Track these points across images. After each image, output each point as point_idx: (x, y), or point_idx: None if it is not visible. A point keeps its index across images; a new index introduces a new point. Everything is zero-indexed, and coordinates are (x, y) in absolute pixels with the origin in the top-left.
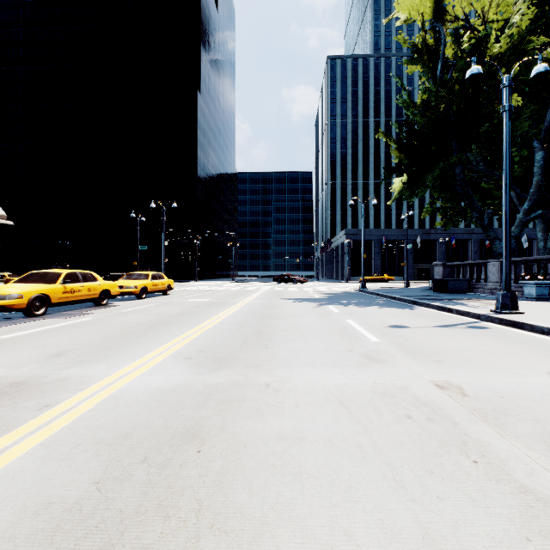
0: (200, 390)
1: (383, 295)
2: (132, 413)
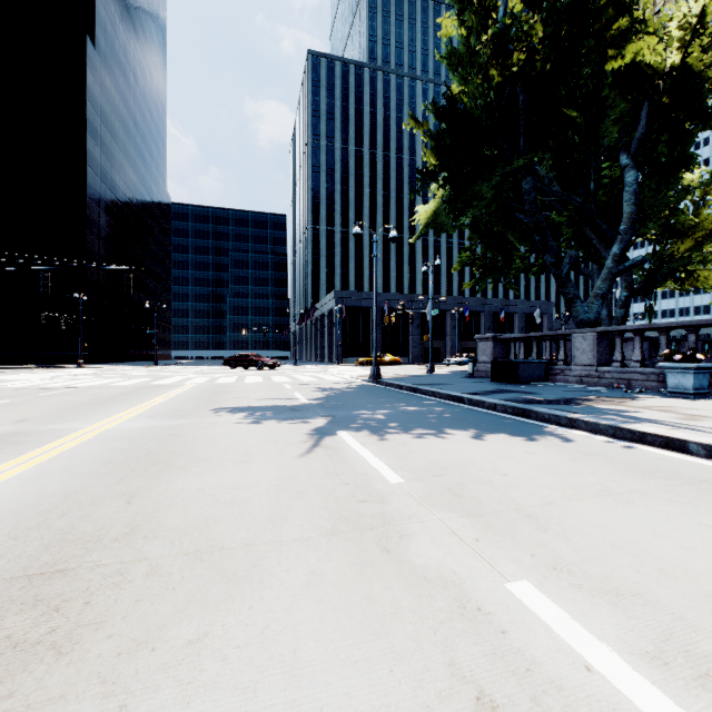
0: None
1: (429, 391)
2: None
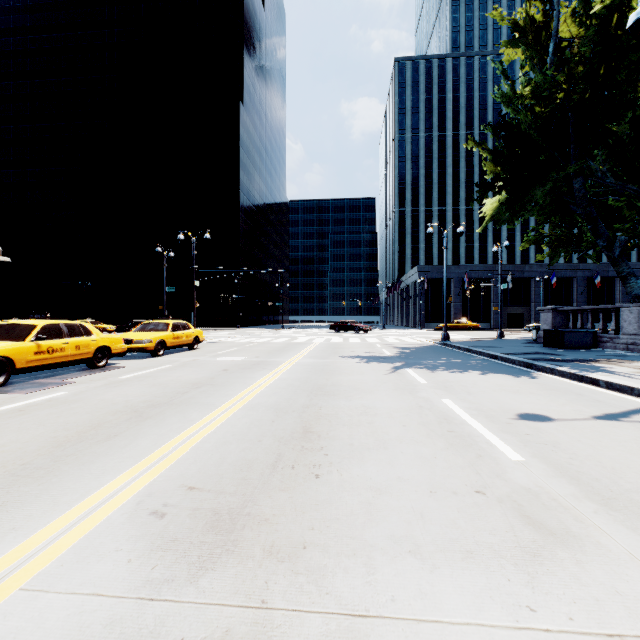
0: None
1: (478, 351)
2: None
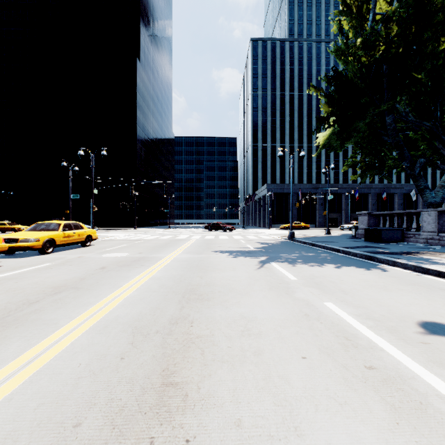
0: None
1: (321, 245)
2: None
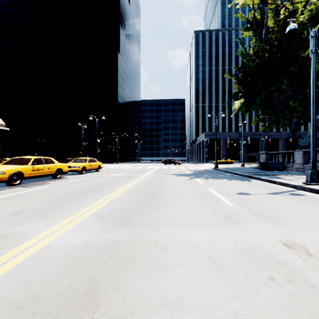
0: (105, 247)
1: (229, 172)
2: (47, 271)
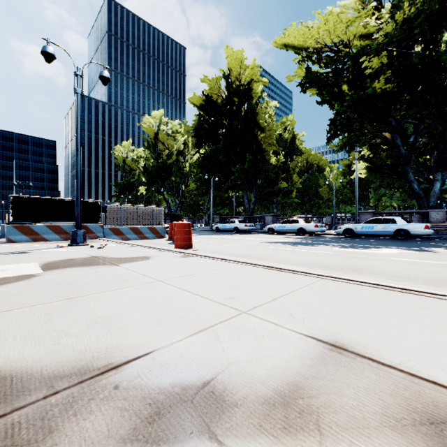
0: None
1: None
2: None
